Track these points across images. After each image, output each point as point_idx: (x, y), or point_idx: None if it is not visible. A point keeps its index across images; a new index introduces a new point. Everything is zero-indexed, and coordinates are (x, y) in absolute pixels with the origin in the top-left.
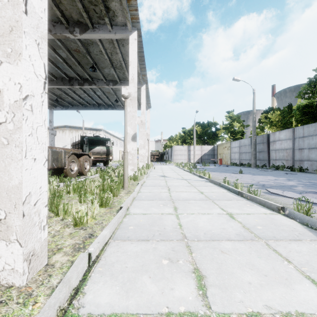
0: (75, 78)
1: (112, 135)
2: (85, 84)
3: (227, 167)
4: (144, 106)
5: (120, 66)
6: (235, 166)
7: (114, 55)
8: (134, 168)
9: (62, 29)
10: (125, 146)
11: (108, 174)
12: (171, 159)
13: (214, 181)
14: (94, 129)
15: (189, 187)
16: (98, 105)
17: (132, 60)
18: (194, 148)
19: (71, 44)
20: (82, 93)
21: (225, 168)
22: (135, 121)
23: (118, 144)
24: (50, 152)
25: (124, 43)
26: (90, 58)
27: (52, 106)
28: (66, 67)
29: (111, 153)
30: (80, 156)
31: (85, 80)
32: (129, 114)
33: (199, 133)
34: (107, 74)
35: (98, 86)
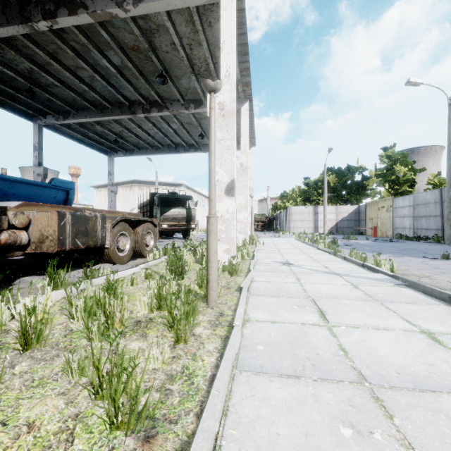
0: (138, 101)
1: (197, 192)
2: (153, 111)
3: (393, 242)
4: (246, 138)
5: (205, 71)
6: (405, 240)
7: (195, 49)
8: (231, 248)
9: (105, 2)
10: (211, 203)
11: (178, 261)
12: (285, 228)
13: (425, 287)
14: (172, 183)
15: (373, 307)
16: (175, 146)
17: (226, 39)
18: (325, 210)
19: (124, 36)
20: (151, 128)
21: (392, 245)
22: (233, 157)
23: (206, 206)
24: (69, 219)
25: (211, 20)
26: (157, 59)
27: (112, 151)
28: (123, 83)
29: (193, 218)
30: (138, 224)
31: (153, 103)
32: (221, 143)
33: (333, 185)
34: (186, 88)
35: (173, 112)
